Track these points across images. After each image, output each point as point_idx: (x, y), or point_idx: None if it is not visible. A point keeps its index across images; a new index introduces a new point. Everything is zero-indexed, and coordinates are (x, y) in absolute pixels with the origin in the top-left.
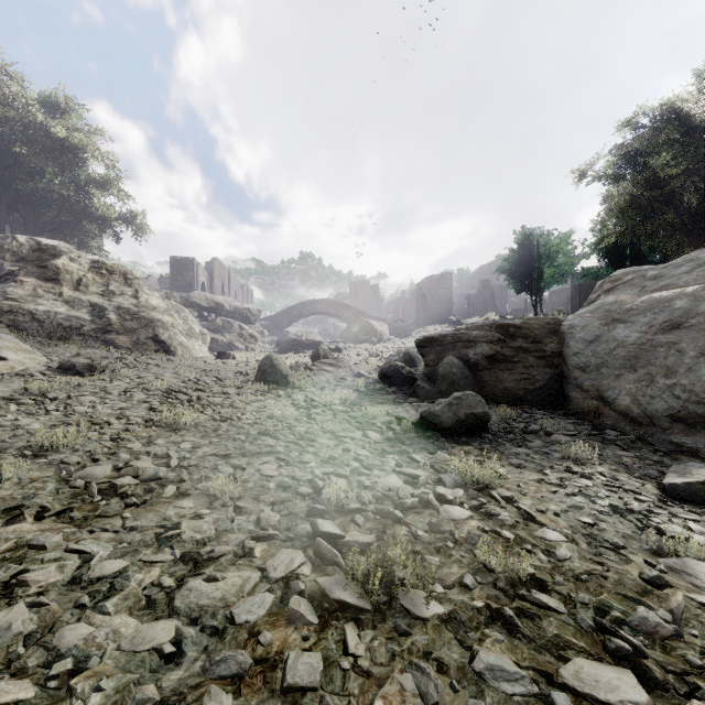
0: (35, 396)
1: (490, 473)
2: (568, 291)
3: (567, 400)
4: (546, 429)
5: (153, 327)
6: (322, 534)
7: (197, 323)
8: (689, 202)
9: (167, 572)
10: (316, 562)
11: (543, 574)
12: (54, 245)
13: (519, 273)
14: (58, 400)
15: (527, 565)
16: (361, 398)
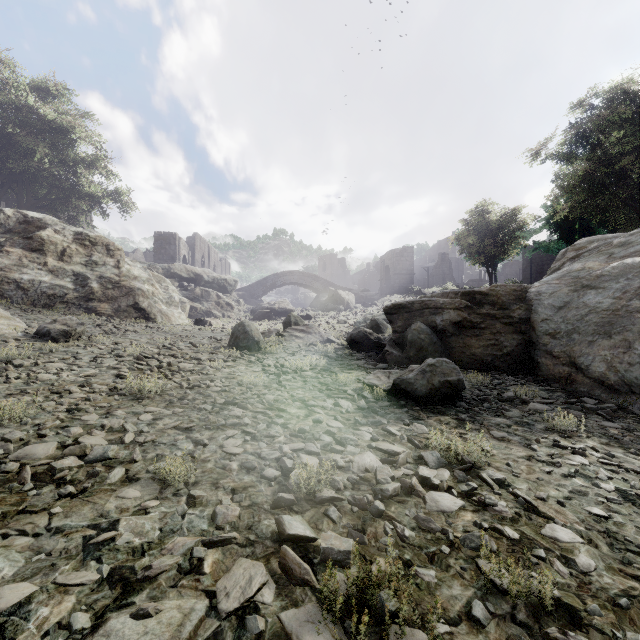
0: (2, 362)
1: (478, 451)
2: (520, 263)
3: (536, 366)
4: (521, 396)
5: (134, 296)
6: (289, 537)
7: (178, 292)
8: (638, 178)
9: (86, 602)
10: (281, 579)
11: (569, 596)
12: (40, 217)
13: (476, 246)
14: (24, 367)
15: (550, 587)
16: (331, 363)
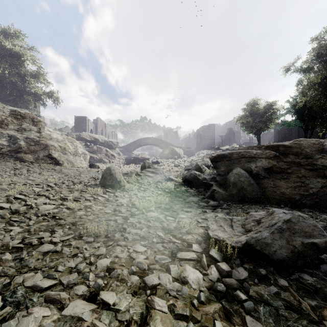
0: None
1: None
2: (271, 133)
3: None
4: None
5: (48, 149)
6: None
7: (83, 148)
8: None
9: None
10: None
11: None
12: None
13: (250, 123)
14: None
15: None
16: (172, 200)
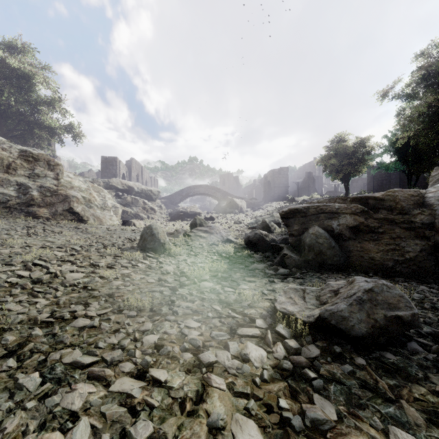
0: None
1: None
2: (363, 179)
3: None
4: None
5: (69, 202)
6: None
7: (113, 200)
8: None
9: None
10: None
11: None
12: None
13: (336, 166)
14: None
15: None
16: (232, 267)
